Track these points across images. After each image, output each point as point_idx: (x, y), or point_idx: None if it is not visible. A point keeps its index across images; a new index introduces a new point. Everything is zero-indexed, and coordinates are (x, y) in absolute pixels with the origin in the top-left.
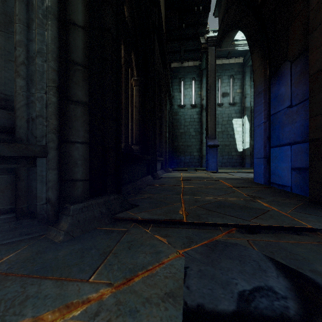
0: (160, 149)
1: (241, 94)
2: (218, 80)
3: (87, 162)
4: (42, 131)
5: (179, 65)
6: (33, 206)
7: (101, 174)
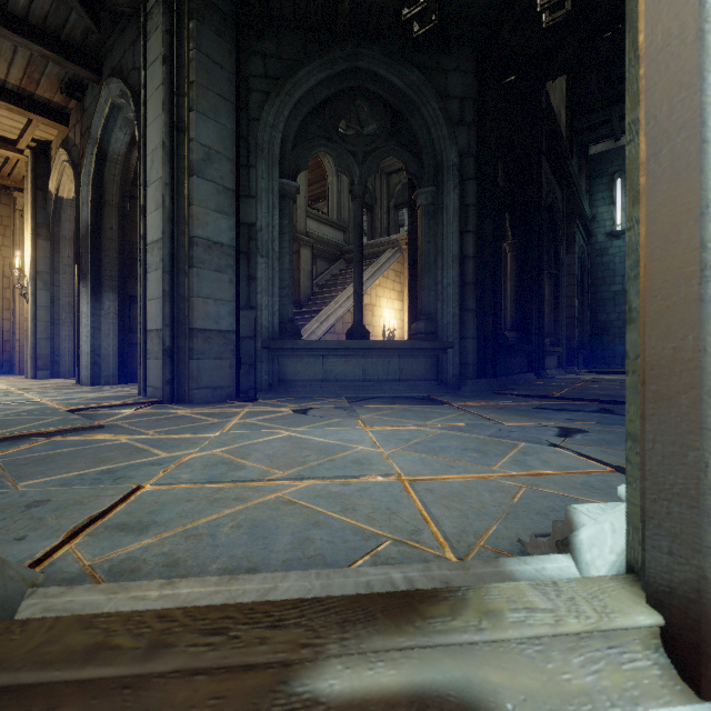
0: (555, 332)
1: None
2: None
3: (475, 352)
4: (450, 332)
5: (609, 147)
6: (445, 379)
7: (483, 361)
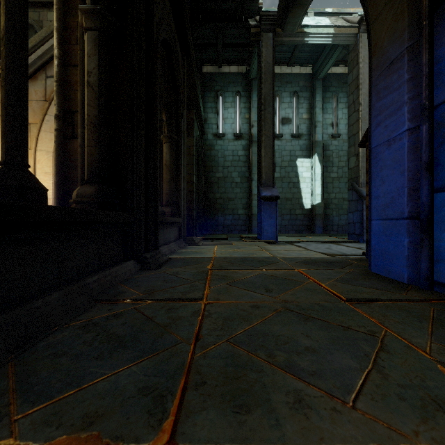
0: (176, 201)
1: (309, 121)
2: (275, 97)
3: None
4: None
5: (215, 70)
6: None
7: None
